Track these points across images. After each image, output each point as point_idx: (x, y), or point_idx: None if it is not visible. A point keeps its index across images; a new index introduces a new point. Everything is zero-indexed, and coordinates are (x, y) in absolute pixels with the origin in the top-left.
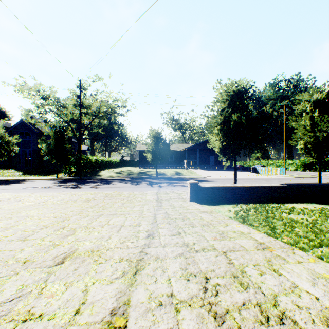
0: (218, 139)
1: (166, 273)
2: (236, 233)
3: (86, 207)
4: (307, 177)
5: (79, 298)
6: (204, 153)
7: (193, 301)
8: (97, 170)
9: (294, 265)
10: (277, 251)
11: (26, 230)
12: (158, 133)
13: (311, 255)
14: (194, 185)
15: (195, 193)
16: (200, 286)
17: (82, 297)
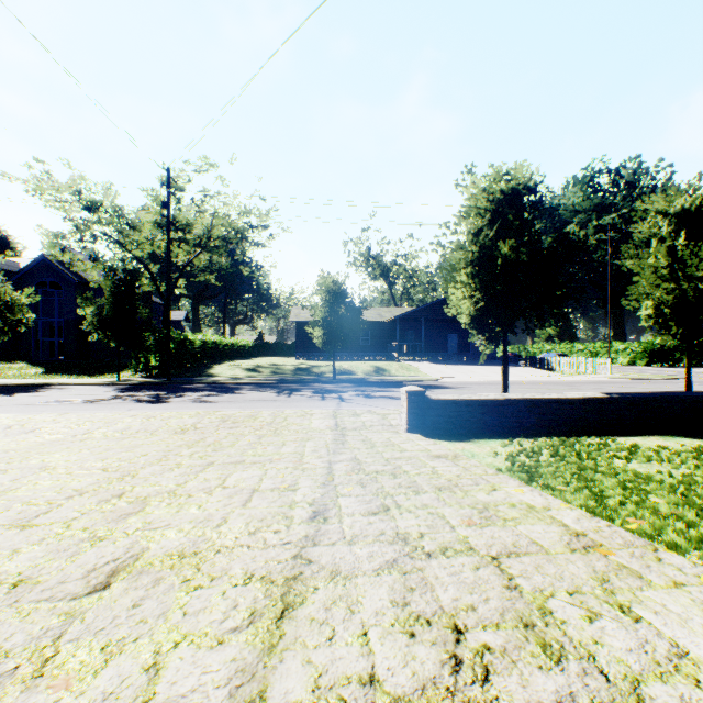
0: (467, 296)
1: (357, 615)
2: (518, 509)
3: (177, 447)
4: (657, 378)
5: (135, 691)
6: (435, 328)
7: (428, 699)
8: (206, 365)
9: (668, 593)
10: (620, 554)
11: (34, 501)
12: (336, 285)
13: (701, 564)
14: (417, 396)
15: (419, 414)
16: (443, 653)
17: (143, 688)
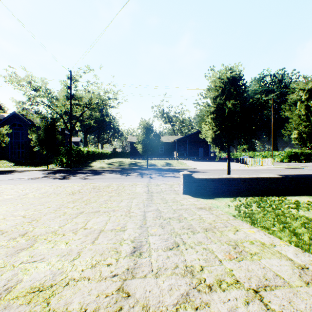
0: (211, 128)
1: None
2: (256, 245)
3: (67, 202)
4: (295, 167)
5: None
6: (193, 145)
7: None
8: (89, 161)
9: None
10: None
11: None
12: (148, 124)
13: None
14: (187, 176)
15: (189, 185)
16: None
17: None
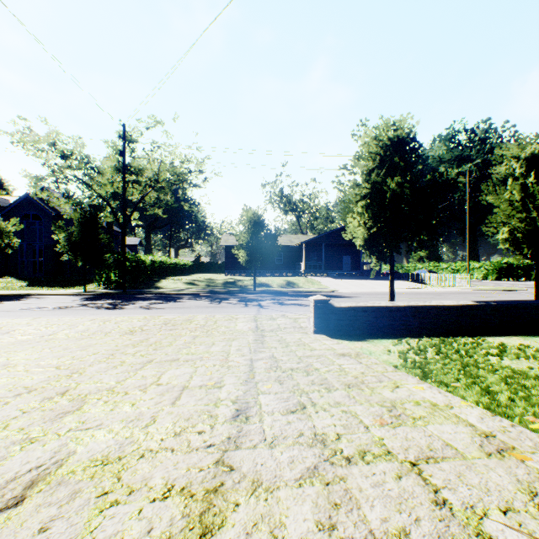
0: (361, 224)
1: None
2: (423, 407)
3: (124, 346)
4: (507, 289)
5: None
6: (333, 251)
7: None
8: (155, 279)
9: None
10: (536, 459)
11: None
12: (256, 216)
13: None
14: (322, 304)
15: (324, 319)
16: None
17: None
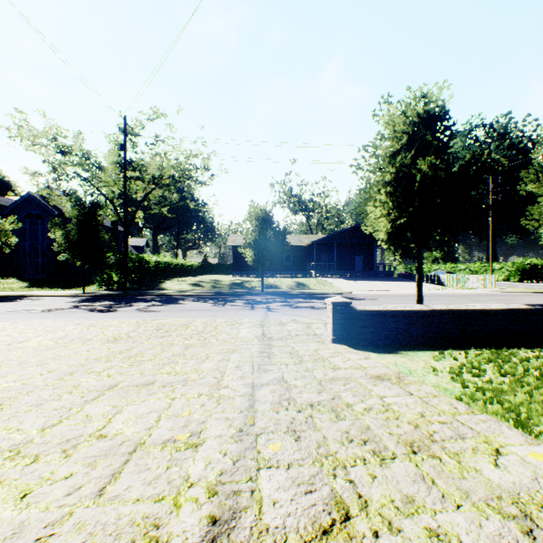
0: (384, 215)
1: None
2: None
3: (95, 360)
4: (537, 291)
5: None
6: (345, 251)
7: None
8: (159, 280)
9: None
10: None
11: None
12: (264, 213)
13: None
14: (342, 307)
15: (345, 325)
16: None
17: None
